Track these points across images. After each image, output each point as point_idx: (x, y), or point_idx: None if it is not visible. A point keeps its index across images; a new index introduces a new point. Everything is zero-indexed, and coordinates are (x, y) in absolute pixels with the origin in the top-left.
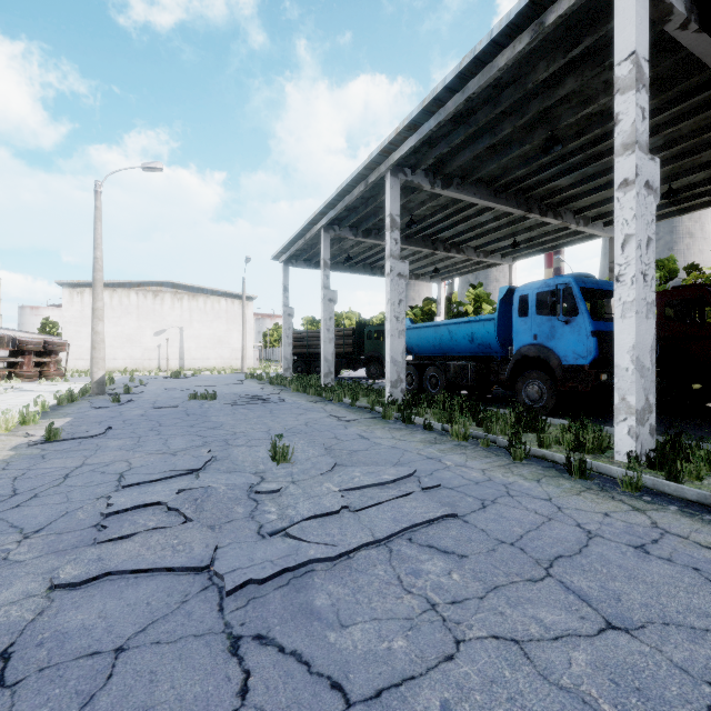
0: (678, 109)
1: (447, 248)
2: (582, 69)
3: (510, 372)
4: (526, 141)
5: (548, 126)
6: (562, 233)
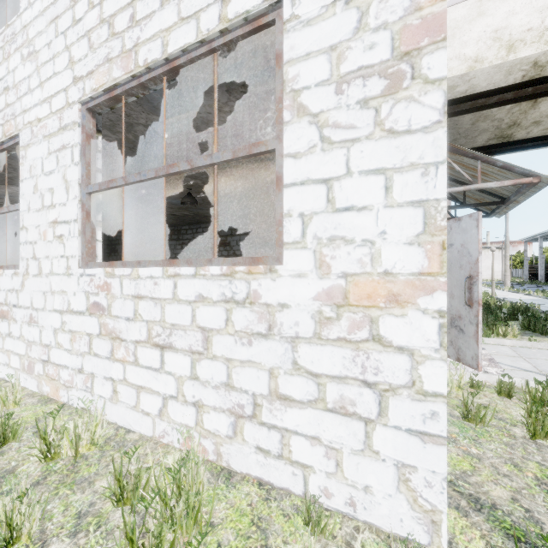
0: None
1: None
2: None
3: None
4: None
5: None
6: None
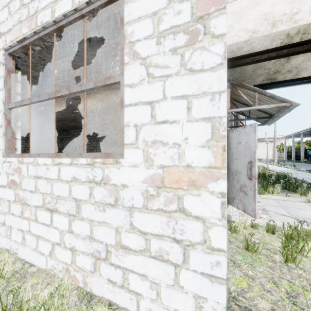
0: None
1: None
2: None
3: None
4: None
5: None
6: None
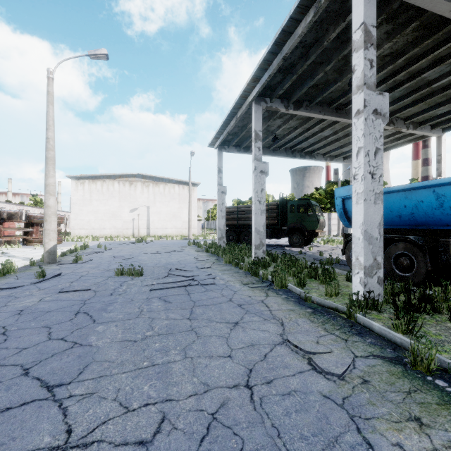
0: None
1: None
2: None
3: None
4: None
5: None
6: None
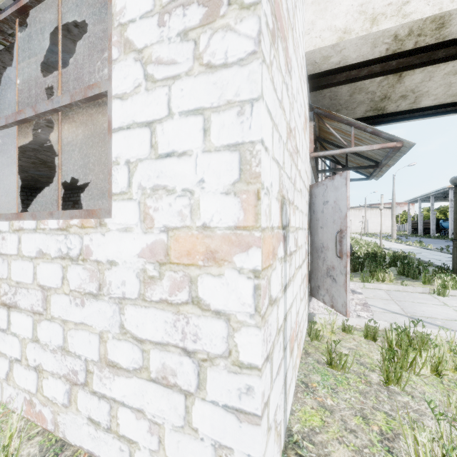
0: None
1: None
2: None
3: None
4: None
5: None
6: None
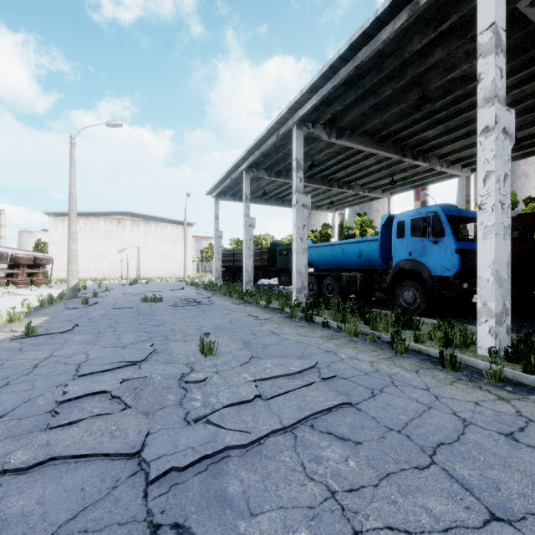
0: (523, 74)
1: (340, 185)
2: (448, 41)
3: (390, 281)
4: (402, 101)
5: (420, 88)
6: (429, 174)
